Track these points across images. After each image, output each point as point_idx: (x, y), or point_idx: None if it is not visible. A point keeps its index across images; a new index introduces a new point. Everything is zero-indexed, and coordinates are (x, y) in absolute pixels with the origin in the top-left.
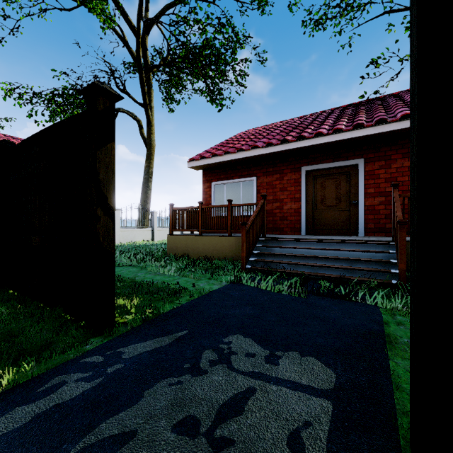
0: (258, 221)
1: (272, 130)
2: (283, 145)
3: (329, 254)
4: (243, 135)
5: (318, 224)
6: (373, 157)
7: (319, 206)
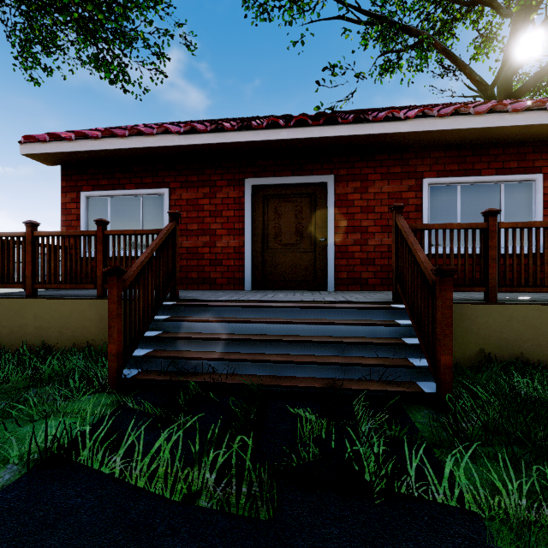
0: (161, 267)
1: None
2: (215, 134)
3: (300, 331)
4: None
5: (270, 273)
6: (346, 174)
7: (272, 244)
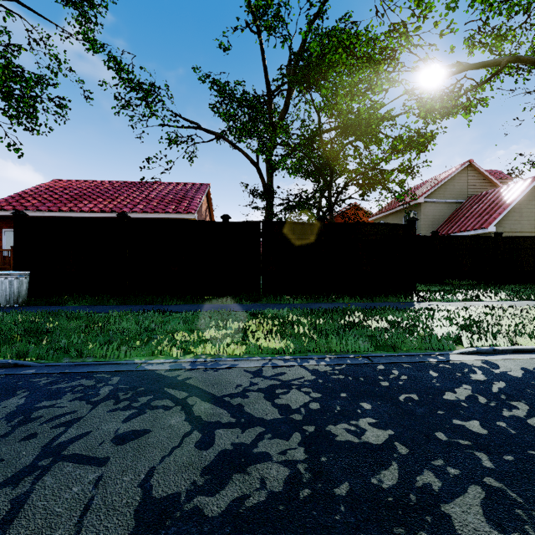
0: None
1: (67, 193)
2: (61, 213)
3: None
4: (42, 189)
5: None
6: None
7: None
